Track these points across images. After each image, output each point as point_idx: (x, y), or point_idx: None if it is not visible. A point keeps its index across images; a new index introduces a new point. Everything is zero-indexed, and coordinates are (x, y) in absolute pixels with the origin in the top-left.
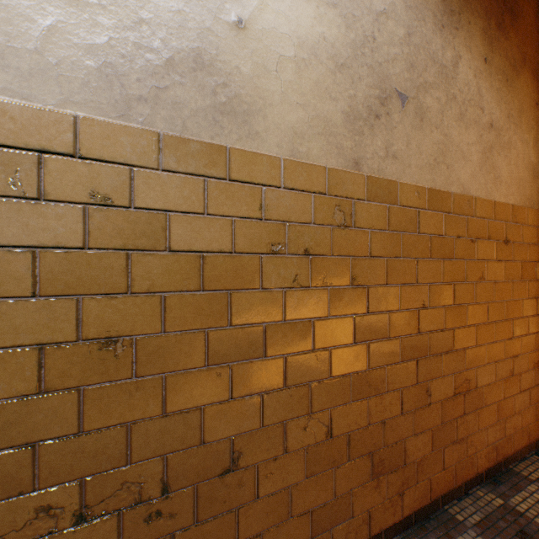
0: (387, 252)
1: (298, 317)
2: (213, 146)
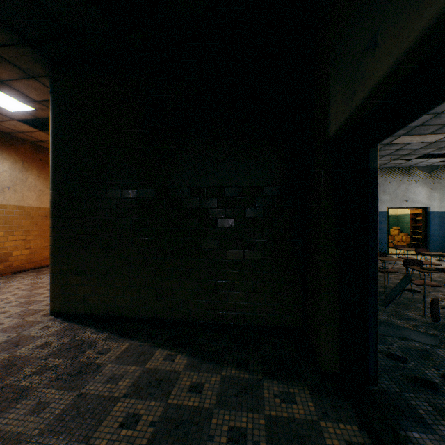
0: (5, 219)
1: None
2: None
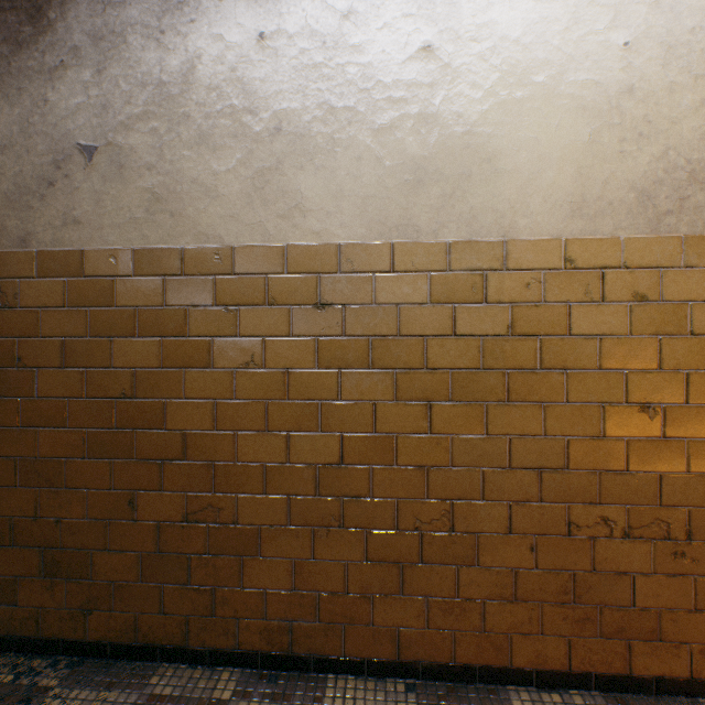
0: None
1: None
2: None
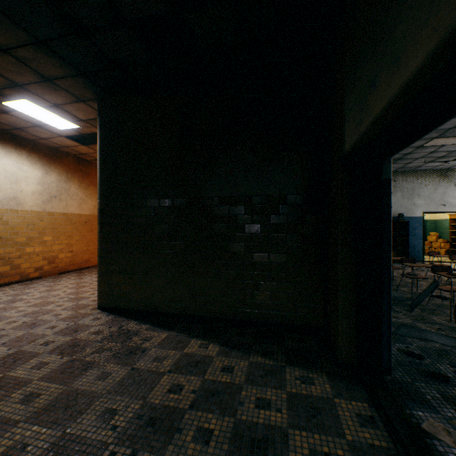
0: (52, 225)
1: (33, 236)
2: (17, 210)
